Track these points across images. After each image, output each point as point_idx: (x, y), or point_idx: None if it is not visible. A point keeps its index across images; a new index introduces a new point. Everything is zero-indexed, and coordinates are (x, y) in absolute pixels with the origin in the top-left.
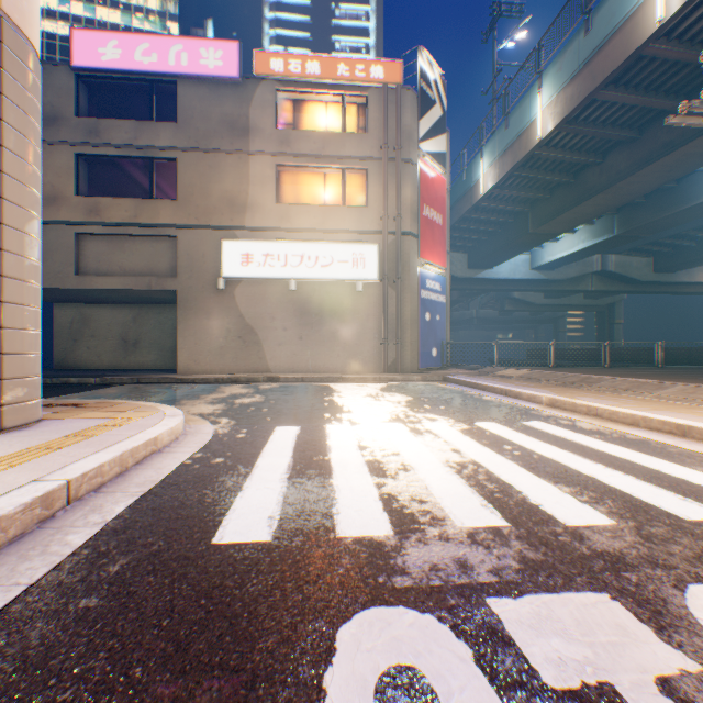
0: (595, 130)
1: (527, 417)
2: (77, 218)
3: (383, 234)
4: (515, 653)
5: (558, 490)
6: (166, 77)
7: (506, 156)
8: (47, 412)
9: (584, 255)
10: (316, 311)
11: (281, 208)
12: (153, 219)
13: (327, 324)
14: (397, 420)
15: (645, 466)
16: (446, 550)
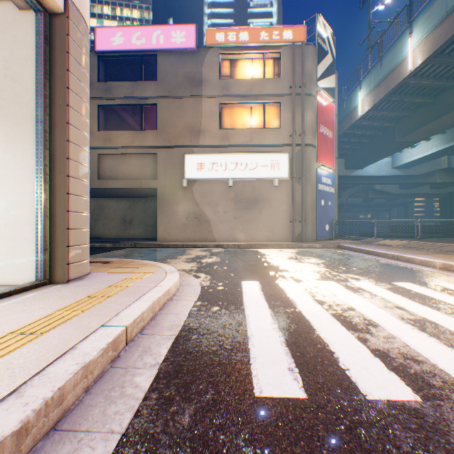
0: None
1: (433, 279)
2: (98, 144)
3: (292, 146)
4: None
5: None
6: (150, 52)
7: (381, 86)
8: (91, 267)
9: (436, 156)
10: (246, 200)
11: (222, 132)
12: (142, 143)
13: (253, 208)
14: (327, 278)
15: None
16: None
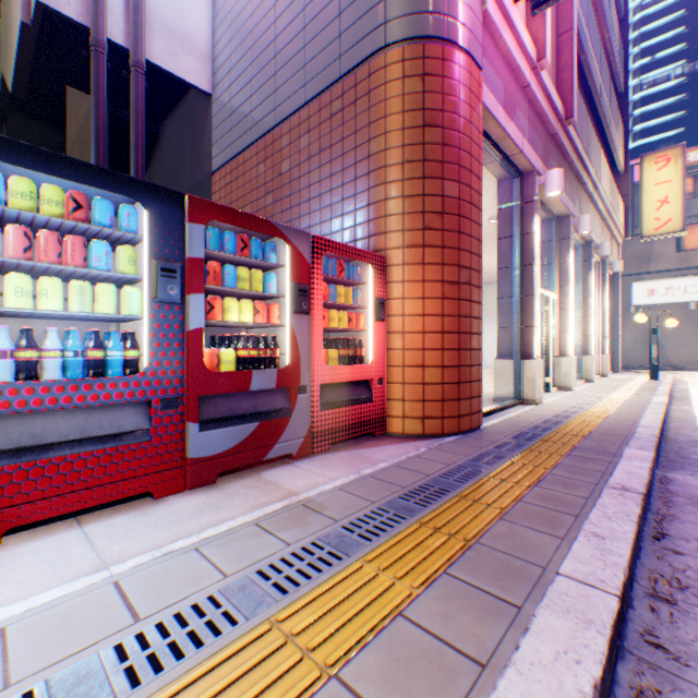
0: None
1: None
2: None
3: None
4: None
5: None
6: None
7: None
8: None
9: None
10: None
11: (679, 255)
12: None
13: None
14: None
15: None
16: None
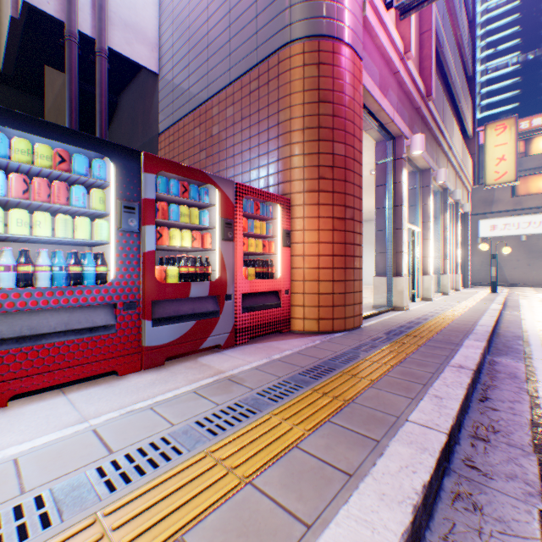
0: None
1: None
2: None
3: None
4: None
5: None
6: None
7: None
8: None
9: None
10: (538, 250)
11: (513, 199)
12: None
13: None
14: None
15: None
16: None
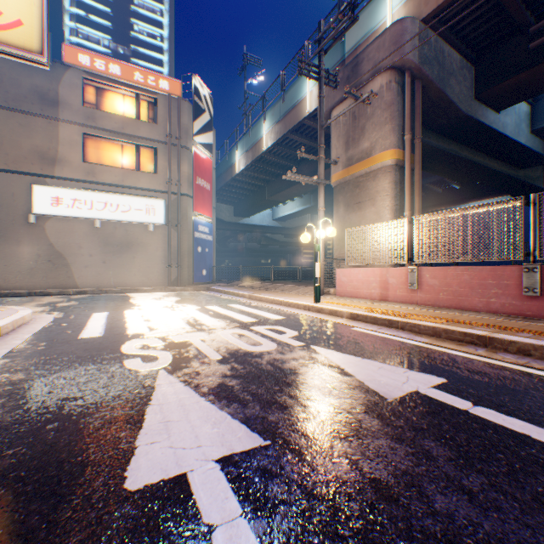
0: (292, 151)
1: (233, 303)
2: None
3: (169, 194)
4: (172, 339)
5: (215, 320)
6: None
7: (250, 153)
8: None
9: (300, 214)
10: (118, 243)
11: (88, 166)
12: None
13: (127, 253)
14: (166, 307)
15: (255, 313)
16: (165, 332)
